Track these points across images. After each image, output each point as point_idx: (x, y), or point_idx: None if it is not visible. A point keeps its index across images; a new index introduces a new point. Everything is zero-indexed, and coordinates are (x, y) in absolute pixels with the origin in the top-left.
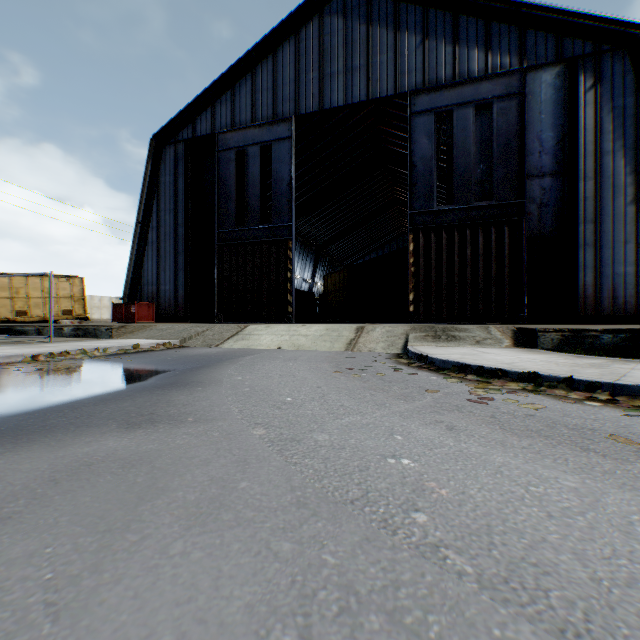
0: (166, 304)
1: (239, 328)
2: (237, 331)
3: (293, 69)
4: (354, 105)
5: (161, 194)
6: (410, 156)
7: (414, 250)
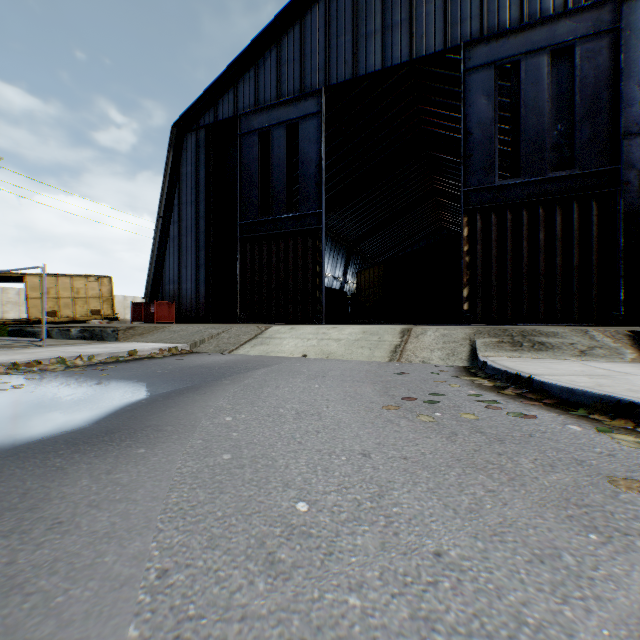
0: (187, 303)
1: (259, 330)
2: (256, 334)
3: (323, 34)
4: (394, 68)
5: (182, 186)
6: (464, 122)
7: (469, 236)
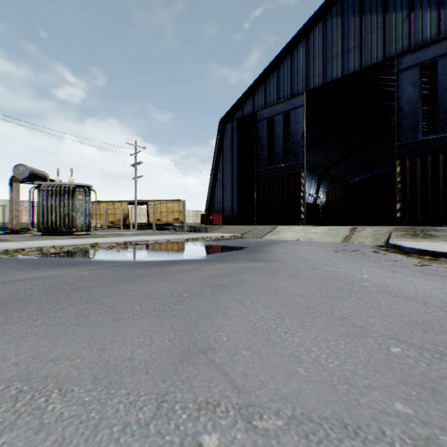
0: (227, 214)
1: (272, 228)
2: (271, 230)
3: (304, 61)
4: (349, 75)
5: (224, 152)
6: (396, 103)
7: (400, 171)
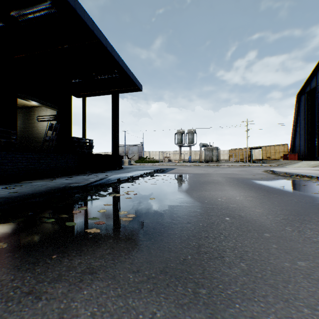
0: (301, 153)
1: (297, 162)
2: (295, 163)
3: None
4: None
5: (300, 114)
6: None
7: None
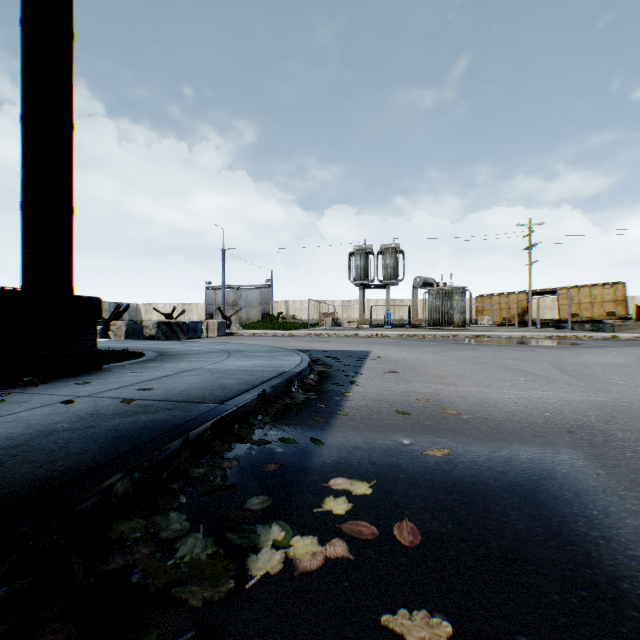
0: None
1: None
2: None
3: None
4: None
5: None
6: None
7: None
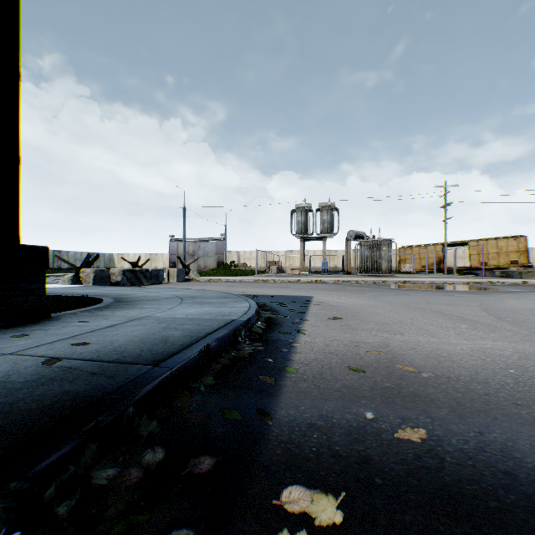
0: None
1: None
2: None
3: None
4: None
5: None
6: None
7: None
